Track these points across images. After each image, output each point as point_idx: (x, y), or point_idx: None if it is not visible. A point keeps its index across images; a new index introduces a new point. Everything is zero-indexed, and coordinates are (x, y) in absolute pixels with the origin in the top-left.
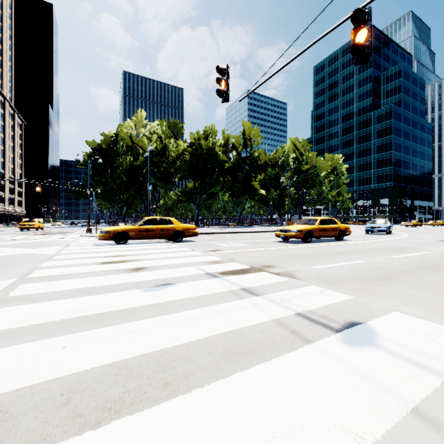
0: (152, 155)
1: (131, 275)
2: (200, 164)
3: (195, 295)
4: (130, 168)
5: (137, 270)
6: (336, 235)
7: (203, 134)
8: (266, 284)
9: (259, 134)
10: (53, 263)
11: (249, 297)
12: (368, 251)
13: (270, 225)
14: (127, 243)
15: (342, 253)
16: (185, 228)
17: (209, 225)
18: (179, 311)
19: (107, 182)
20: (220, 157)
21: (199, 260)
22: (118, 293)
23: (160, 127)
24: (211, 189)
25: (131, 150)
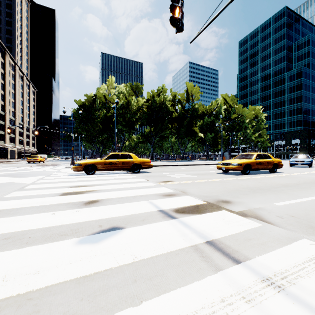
0: (120, 109)
1: (79, 212)
2: (154, 115)
3: (145, 255)
4: (103, 118)
5: (90, 203)
6: (270, 168)
7: (156, 92)
8: (235, 232)
9: (198, 91)
10: (18, 194)
11: (225, 266)
12: (313, 184)
13: (207, 159)
14: (96, 174)
15: (289, 186)
16: (142, 162)
17: (161, 160)
18: (113, 308)
19: (89, 129)
20: (169, 109)
21: (152, 192)
22: (45, 245)
23: (125, 88)
24: (162, 132)
25: (105, 105)
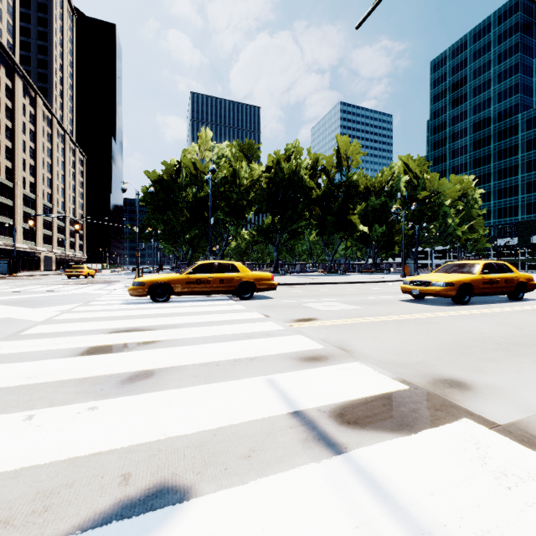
0: (220, 184)
1: (92, 414)
2: (279, 194)
3: None
4: (192, 200)
5: (131, 382)
6: (511, 291)
7: (284, 155)
8: None
9: (358, 150)
10: None
11: None
12: None
13: (374, 272)
14: (172, 300)
15: None
16: (257, 278)
17: (292, 272)
18: None
19: (169, 221)
20: (307, 183)
21: (276, 349)
22: None
23: (230, 149)
24: (294, 225)
25: (195, 179)
